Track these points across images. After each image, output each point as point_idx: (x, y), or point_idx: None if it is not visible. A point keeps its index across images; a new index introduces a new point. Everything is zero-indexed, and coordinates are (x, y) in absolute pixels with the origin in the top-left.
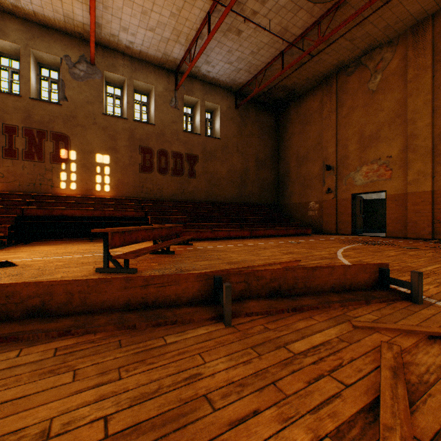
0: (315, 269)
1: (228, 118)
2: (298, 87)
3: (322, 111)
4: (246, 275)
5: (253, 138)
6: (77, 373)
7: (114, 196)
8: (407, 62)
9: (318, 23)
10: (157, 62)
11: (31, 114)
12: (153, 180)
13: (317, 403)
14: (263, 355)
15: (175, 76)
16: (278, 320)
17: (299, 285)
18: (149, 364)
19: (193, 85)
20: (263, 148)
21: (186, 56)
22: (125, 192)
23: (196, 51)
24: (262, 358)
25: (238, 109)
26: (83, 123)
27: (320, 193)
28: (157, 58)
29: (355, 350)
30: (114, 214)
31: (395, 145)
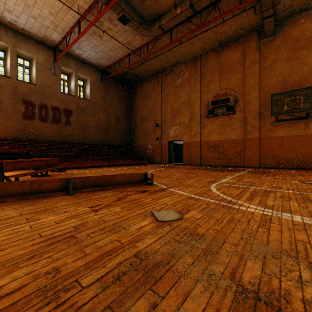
0: (116, 175)
1: (96, 87)
2: (141, 75)
3: (154, 92)
4: (83, 178)
5: (114, 102)
6: (4, 209)
7: None
8: (191, 75)
9: (148, 45)
10: (38, 39)
11: None
12: (35, 126)
13: (90, 204)
14: (80, 200)
15: (54, 52)
16: (93, 193)
17: (109, 182)
18: (35, 205)
19: (69, 61)
20: (120, 109)
21: (63, 41)
22: (9, 134)
23: (71, 39)
24: (80, 200)
25: (103, 81)
26: None
27: (153, 139)
28: (38, 37)
29: (113, 196)
30: None
31: (187, 116)
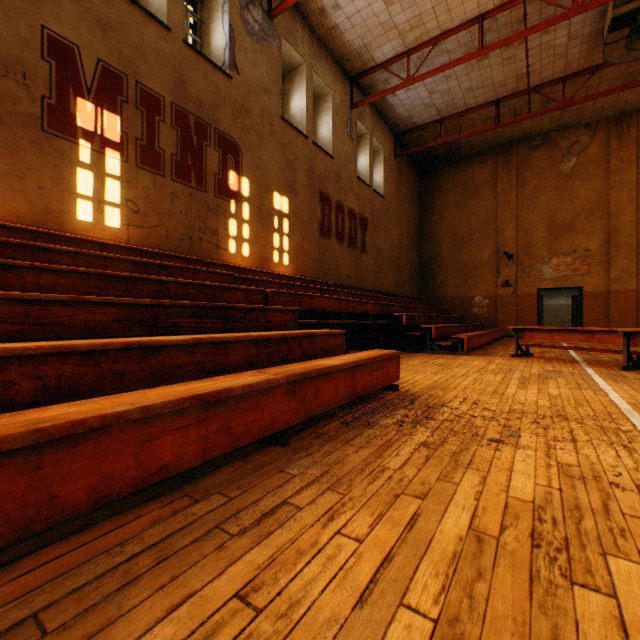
0: None
1: (389, 170)
2: (466, 148)
3: (494, 185)
4: None
5: (406, 204)
6: None
7: (293, 275)
8: (609, 152)
9: (564, 81)
10: (341, 53)
11: (185, 78)
12: (331, 252)
13: None
14: None
15: (350, 86)
16: None
17: None
18: None
19: (364, 108)
20: (411, 220)
21: (394, 62)
22: (305, 269)
23: (411, 60)
24: None
25: (396, 158)
26: (258, 127)
27: (492, 286)
28: (347, 48)
29: None
30: (356, 308)
31: (594, 238)
